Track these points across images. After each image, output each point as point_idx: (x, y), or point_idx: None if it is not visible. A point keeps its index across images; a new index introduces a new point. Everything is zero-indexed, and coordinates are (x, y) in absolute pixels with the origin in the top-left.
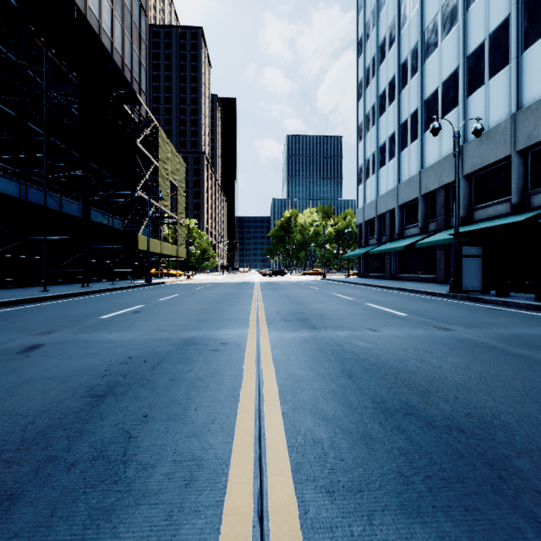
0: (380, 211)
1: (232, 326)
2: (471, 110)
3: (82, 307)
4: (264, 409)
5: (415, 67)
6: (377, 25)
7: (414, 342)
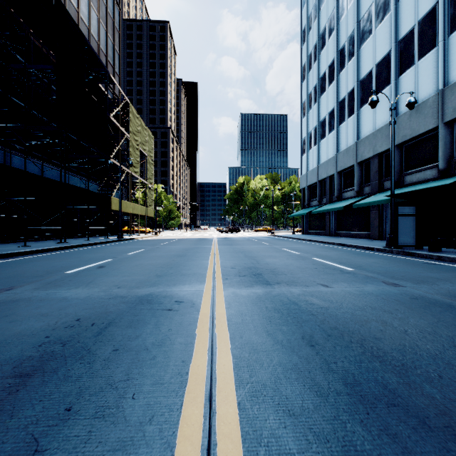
0: (321, 177)
1: (188, 282)
2: (402, 87)
3: (53, 261)
4: (216, 397)
5: (352, 51)
6: (318, 17)
7: (369, 300)
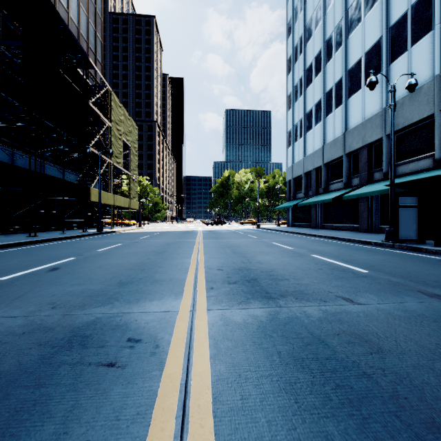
0: (307, 169)
1: (159, 295)
2: (393, 75)
3: None
4: None
5: (339, 41)
6: (304, 8)
7: (432, 331)
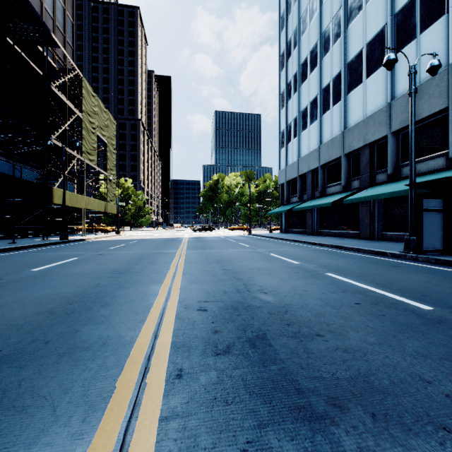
0: (302, 171)
1: (43, 416)
2: (399, 66)
3: None
4: None
5: (338, 32)
6: None
7: None
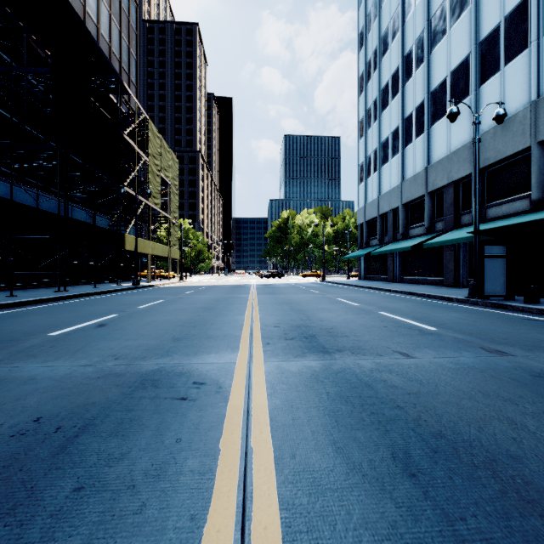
0: (383, 210)
1: (216, 349)
2: (484, 99)
3: (39, 318)
4: None
5: (421, 57)
6: (379, 16)
7: (474, 379)
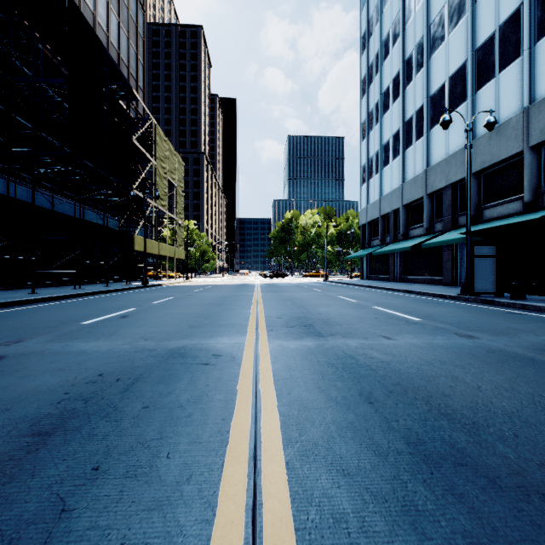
0: (384, 211)
1: (227, 333)
2: (480, 105)
3: (66, 311)
4: (261, 456)
5: (420, 62)
6: (381, 21)
7: (438, 353)
